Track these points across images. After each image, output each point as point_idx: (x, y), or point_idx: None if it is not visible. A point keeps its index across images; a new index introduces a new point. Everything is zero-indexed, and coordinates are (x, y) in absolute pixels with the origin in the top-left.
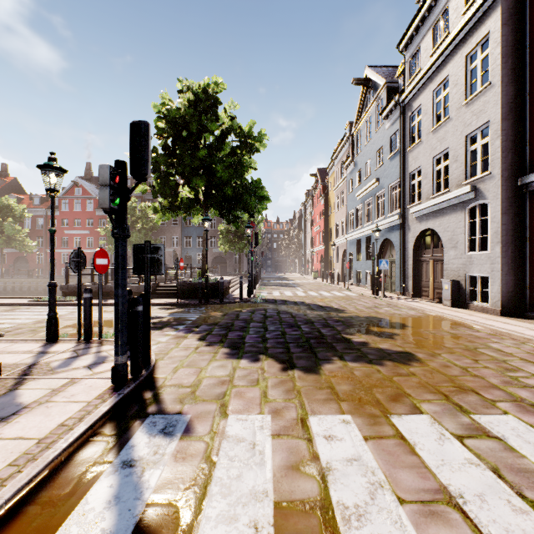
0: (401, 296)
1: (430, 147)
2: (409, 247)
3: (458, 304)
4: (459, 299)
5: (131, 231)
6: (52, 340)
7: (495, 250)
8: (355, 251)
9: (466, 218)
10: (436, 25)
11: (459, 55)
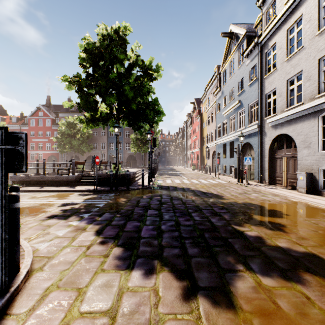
0: (260, 183)
1: (284, 72)
2: (265, 148)
3: (311, 191)
4: (312, 188)
5: (73, 139)
6: None
7: None
8: (222, 151)
9: (319, 123)
10: None
11: None
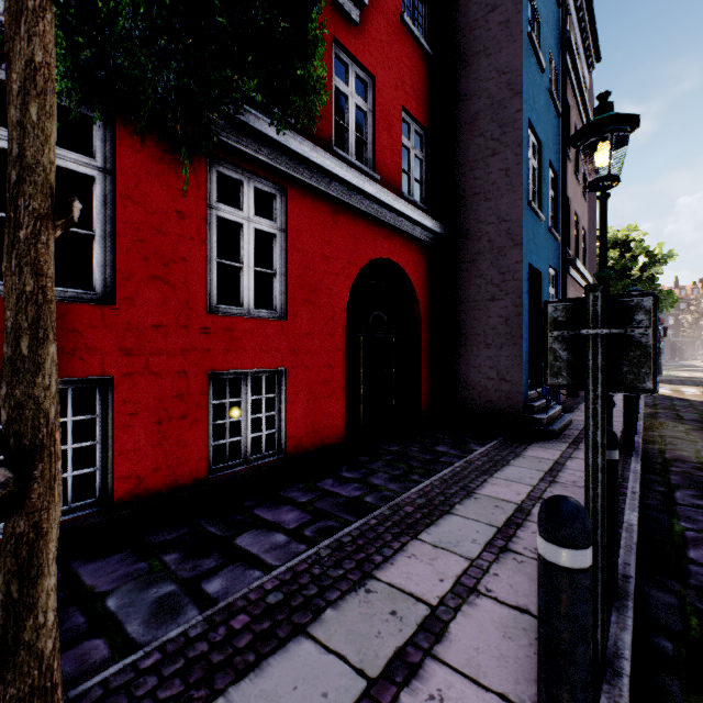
0: None
1: None
2: None
3: None
4: None
5: None
6: None
7: None
8: None
9: None
10: None
11: None
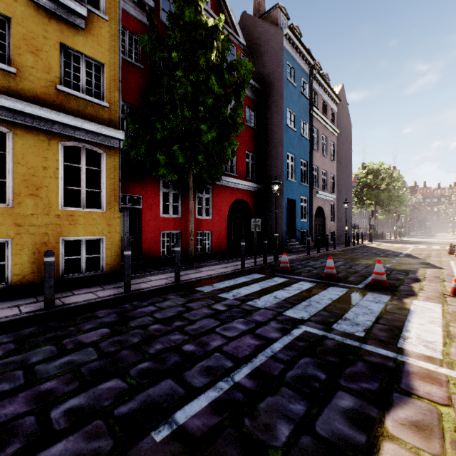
0: None
1: None
2: None
3: None
4: None
5: None
6: None
7: None
8: None
9: None
10: None
11: None
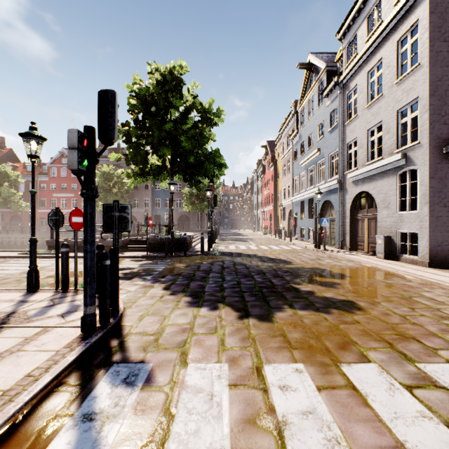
0: (340, 249)
1: (365, 121)
2: (346, 207)
3: (390, 256)
4: (391, 253)
5: (109, 194)
6: (32, 290)
7: (423, 210)
8: (300, 211)
9: (397, 182)
10: (371, 15)
11: (391, 41)
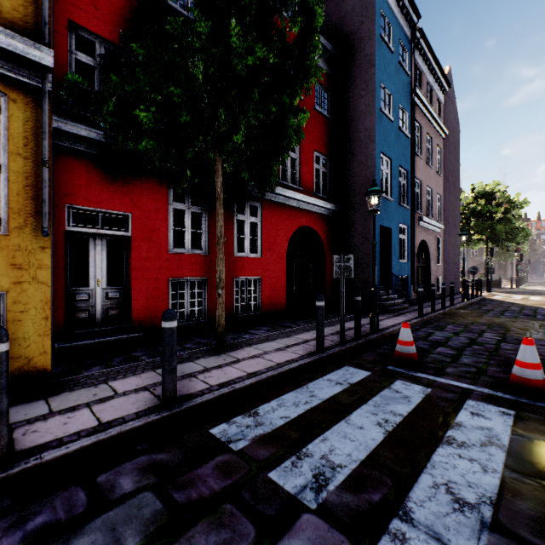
0: None
1: None
2: None
3: None
4: None
5: None
6: None
7: None
8: None
9: None
10: None
11: None
